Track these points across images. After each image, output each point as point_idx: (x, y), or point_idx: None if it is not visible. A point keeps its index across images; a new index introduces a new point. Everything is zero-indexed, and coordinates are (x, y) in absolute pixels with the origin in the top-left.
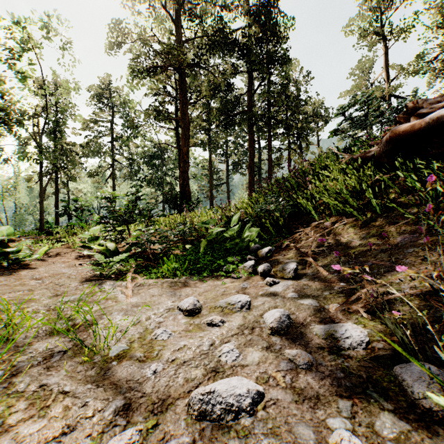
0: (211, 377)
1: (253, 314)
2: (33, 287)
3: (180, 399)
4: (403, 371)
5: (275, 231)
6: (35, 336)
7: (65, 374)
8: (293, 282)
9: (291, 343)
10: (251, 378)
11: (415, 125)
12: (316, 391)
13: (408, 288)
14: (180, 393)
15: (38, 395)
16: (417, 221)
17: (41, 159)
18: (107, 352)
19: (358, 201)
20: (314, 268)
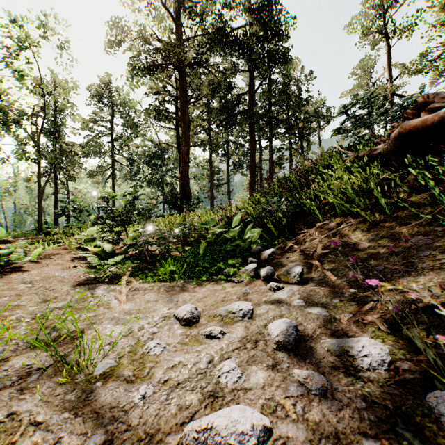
0: (208, 403)
1: (256, 324)
2: (22, 292)
3: (171, 434)
4: (439, 402)
5: (277, 232)
6: (14, 350)
7: (41, 398)
8: (298, 288)
9: (300, 361)
10: (255, 406)
11: (428, 119)
12: (334, 426)
13: (429, 296)
14: (171, 425)
15: (5, 427)
16: (431, 222)
17: (39, 158)
18: (92, 369)
19: (364, 201)
20: (321, 272)
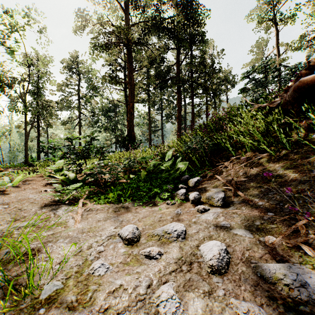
0: None
1: (189, 245)
2: None
3: None
4: None
5: (199, 164)
6: None
7: None
8: (222, 210)
9: (235, 288)
10: None
11: None
12: None
13: None
14: None
15: None
16: None
17: (25, 111)
18: (39, 292)
19: (267, 140)
20: (239, 196)
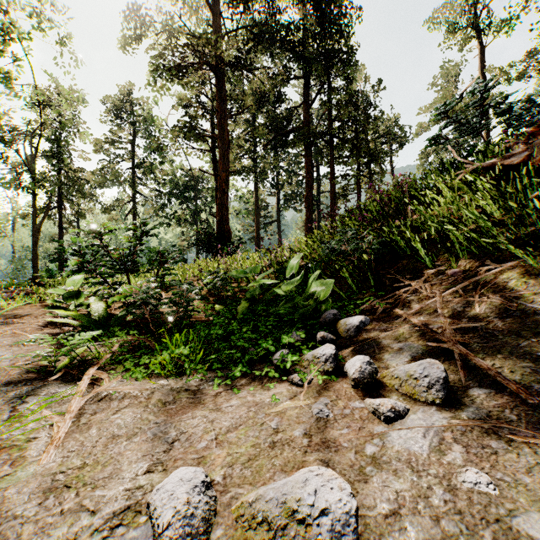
0: None
1: None
2: None
3: None
4: None
5: (356, 284)
6: None
7: None
8: (446, 418)
9: None
10: None
11: None
12: None
13: None
14: None
15: None
16: None
17: (33, 187)
18: None
19: (504, 234)
20: (479, 372)
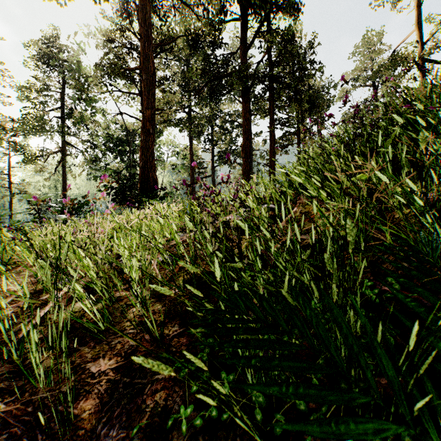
0: None
1: None
2: None
3: None
4: None
5: None
6: None
7: None
8: None
9: None
10: None
11: None
12: None
13: None
14: None
15: None
16: None
17: None
18: None
19: None
20: None
